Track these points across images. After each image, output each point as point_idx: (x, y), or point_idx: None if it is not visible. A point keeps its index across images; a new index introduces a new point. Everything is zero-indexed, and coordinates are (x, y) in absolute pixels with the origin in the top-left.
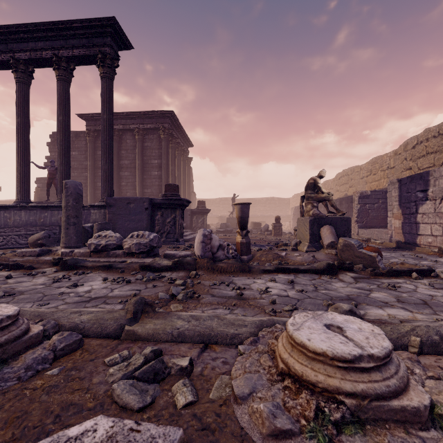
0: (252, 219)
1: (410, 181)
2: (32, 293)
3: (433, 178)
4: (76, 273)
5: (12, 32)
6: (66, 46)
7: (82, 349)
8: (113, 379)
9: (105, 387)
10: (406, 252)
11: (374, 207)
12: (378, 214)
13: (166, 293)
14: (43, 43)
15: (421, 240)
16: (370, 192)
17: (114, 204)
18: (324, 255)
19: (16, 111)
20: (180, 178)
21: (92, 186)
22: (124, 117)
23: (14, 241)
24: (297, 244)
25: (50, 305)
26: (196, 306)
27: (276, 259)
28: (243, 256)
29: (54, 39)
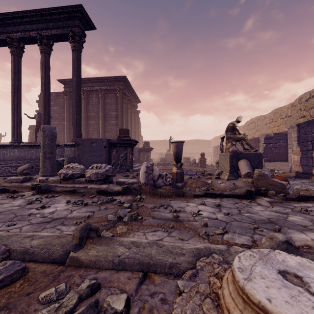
0: (184, 155)
1: (307, 125)
2: (7, 213)
3: None
4: (47, 196)
5: (8, 18)
6: (46, 27)
7: (25, 277)
8: None
9: None
10: (305, 180)
11: (276, 145)
12: (279, 151)
13: (114, 215)
14: (31, 26)
15: None
16: (273, 134)
17: (81, 143)
18: (242, 182)
19: (11, 76)
20: (131, 126)
21: (68, 131)
22: (90, 81)
23: (8, 171)
24: (220, 174)
25: (16, 226)
26: (139, 228)
27: (204, 185)
28: (178, 183)
29: (38, 23)
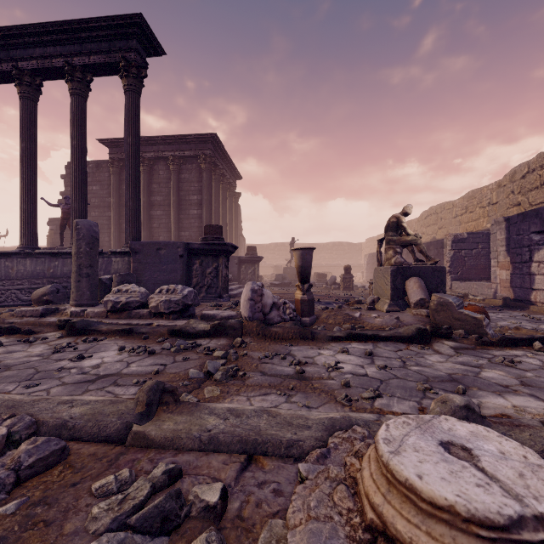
0: (316, 269)
1: (521, 219)
2: (22, 368)
3: None
4: (85, 340)
5: (14, 36)
6: (81, 51)
7: (65, 462)
8: (96, 527)
9: (81, 543)
10: (517, 312)
11: (472, 253)
12: (477, 262)
13: (200, 370)
14: (53, 49)
15: (536, 296)
16: (467, 234)
17: (140, 250)
18: (411, 316)
19: (20, 134)
20: (225, 219)
21: (116, 228)
22: (155, 142)
23: (15, 296)
24: (375, 302)
25: (40, 387)
26: (240, 389)
27: (348, 321)
28: (304, 318)
29: (66, 44)
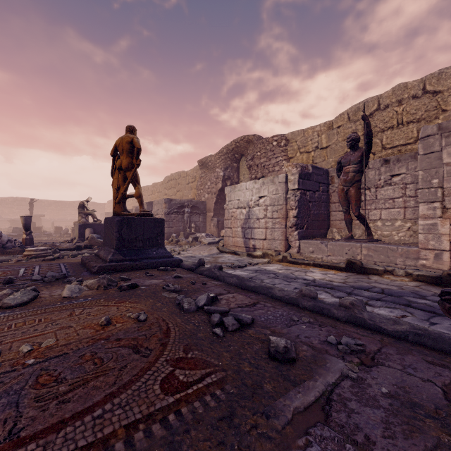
0: (60, 223)
1: (149, 204)
2: None
3: (154, 205)
4: None
5: None
6: None
7: None
8: None
9: None
10: None
11: None
12: None
13: None
14: None
15: None
16: None
17: None
18: (84, 243)
19: None
20: None
21: None
22: None
23: None
24: (73, 240)
25: None
26: None
27: (52, 247)
28: (27, 246)
29: None
